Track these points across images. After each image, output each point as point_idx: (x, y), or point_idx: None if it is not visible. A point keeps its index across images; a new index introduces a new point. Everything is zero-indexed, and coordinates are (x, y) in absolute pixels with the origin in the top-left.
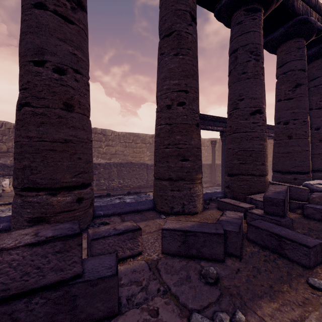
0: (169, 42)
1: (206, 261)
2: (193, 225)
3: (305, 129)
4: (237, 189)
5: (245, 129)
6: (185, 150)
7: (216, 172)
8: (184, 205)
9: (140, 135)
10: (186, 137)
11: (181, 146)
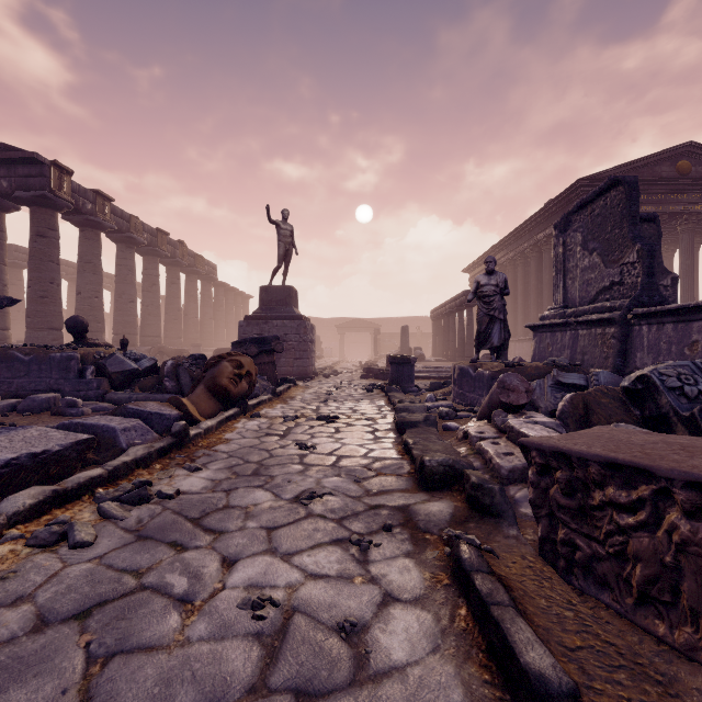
0: None
1: None
2: None
3: None
4: None
5: None
6: None
7: None
8: None
9: None
10: None
11: None
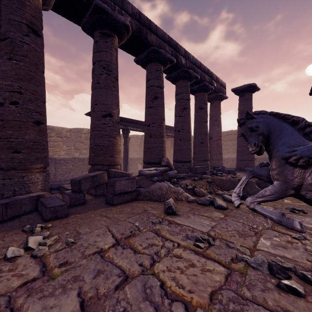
0: (3, 46)
1: None
2: None
3: (160, 130)
4: None
5: (98, 128)
6: (17, 143)
7: (132, 165)
8: (15, 191)
9: (55, 128)
10: (19, 132)
11: (12, 140)
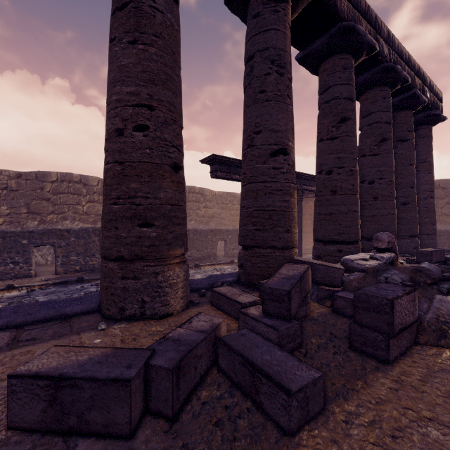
0: (122, 19)
1: (94, 440)
2: (91, 359)
3: (352, 181)
4: (252, 270)
5: (263, 177)
6: (147, 207)
7: None
8: (144, 303)
9: None
10: (150, 186)
11: (139, 201)
